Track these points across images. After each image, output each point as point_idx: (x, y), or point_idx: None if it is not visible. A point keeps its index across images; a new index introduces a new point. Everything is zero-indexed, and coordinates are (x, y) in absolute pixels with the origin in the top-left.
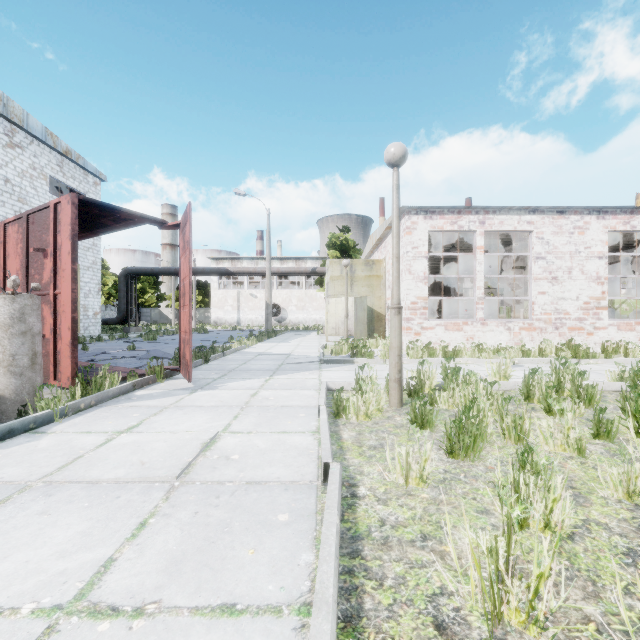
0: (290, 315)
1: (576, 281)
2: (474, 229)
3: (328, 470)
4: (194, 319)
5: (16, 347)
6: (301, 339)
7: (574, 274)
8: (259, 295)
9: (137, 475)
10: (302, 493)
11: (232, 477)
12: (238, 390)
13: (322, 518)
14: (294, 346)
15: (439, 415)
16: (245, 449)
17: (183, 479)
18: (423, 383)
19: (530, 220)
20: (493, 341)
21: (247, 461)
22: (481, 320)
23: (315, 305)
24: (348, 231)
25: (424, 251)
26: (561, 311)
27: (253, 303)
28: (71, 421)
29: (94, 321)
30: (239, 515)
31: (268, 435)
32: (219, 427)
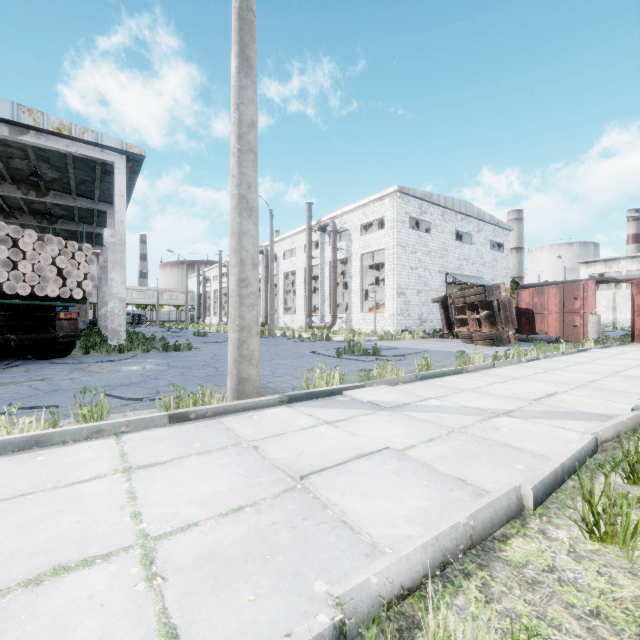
0: None
1: None
2: None
3: None
4: None
5: (598, 328)
6: None
7: None
8: None
9: None
10: None
11: None
12: None
13: None
14: None
15: None
16: None
17: None
18: None
19: None
20: None
21: None
22: None
23: None
24: None
25: None
26: None
27: None
28: (616, 347)
29: None
30: None
31: None
32: None
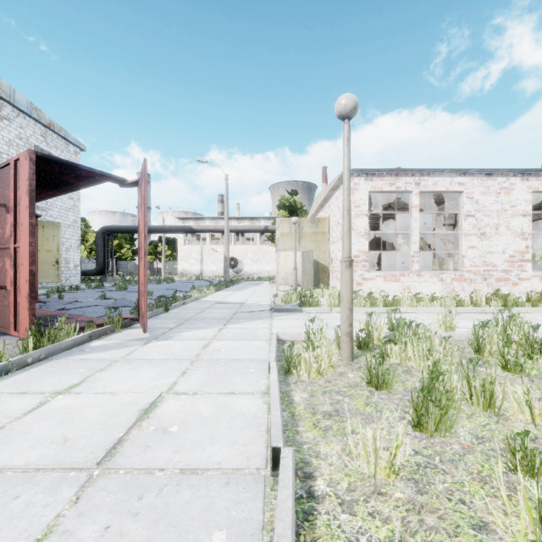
0: (246, 267)
1: (502, 236)
2: (410, 190)
3: (278, 456)
4: (163, 270)
5: None
6: (255, 288)
7: (501, 230)
8: (219, 250)
9: (51, 460)
10: (246, 490)
11: (164, 462)
12: (191, 341)
13: (270, 540)
14: (248, 295)
15: (392, 371)
16: (186, 417)
17: (106, 465)
18: (371, 334)
19: (461, 181)
20: (427, 291)
21: (186, 436)
22: (416, 272)
23: (267, 258)
24: (296, 194)
25: (365, 209)
26: (489, 264)
27: (214, 256)
28: (12, 378)
29: (75, 272)
30: (161, 533)
31: (214, 397)
32: (164, 386)
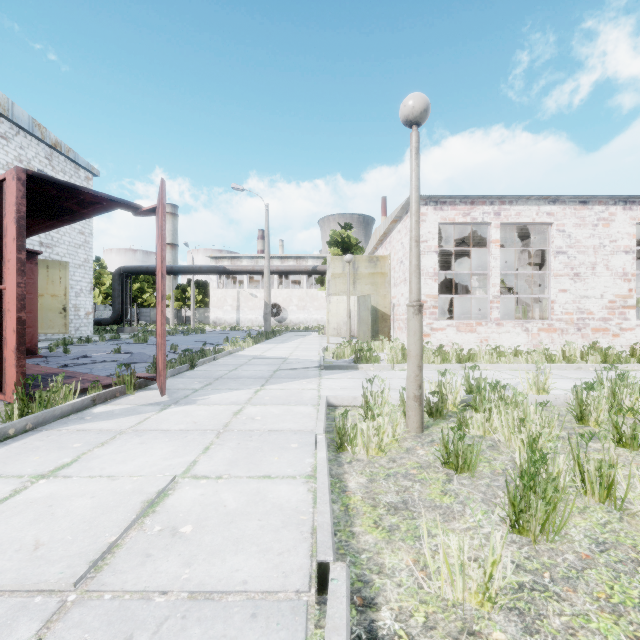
0: (291, 315)
1: (600, 278)
2: (488, 221)
3: (326, 575)
4: (192, 319)
5: None
6: (301, 340)
7: (598, 270)
8: (259, 295)
9: (12, 578)
10: (280, 627)
11: (169, 580)
12: (219, 405)
13: None
14: (293, 348)
15: (474, 446)
16: (205, 512)
17: (87, 585)
18: (445, 398)
19: (550, 211)
20: (509, 343)
21: (202, 539)
22: (496, 320)
23: (316, 305)
24: (350, 228)
25: (434, 245)
26: (584, 310)
27: (253, 303)
28: None
29: (86, 321)
30: None
31: (244, 483)
32: (179, 467)
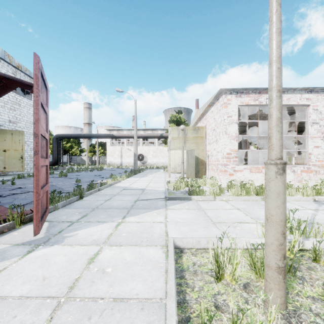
0: (149, 160)
1: None
2: None
3: None
4: (97, 162)
5: None
6: (154, 175)
7: None
8: (132, 149)
9: None
10: None
11: None
12: (81, 246)
13: None
14: (149, 181)
15: None
16: None
17: None
18: None
19: (308, 97)
20: None
21: None
22: None
23: (162, 154)
24: (181, 113)
25: (235, 119)
26: None
27: (129, 153)
28: None
29: None
30: None
31: None
32: None
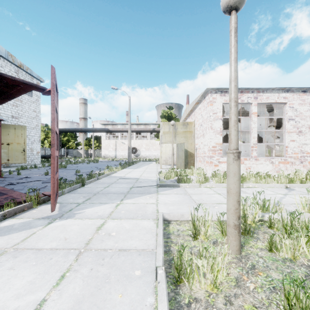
0: (142, 153)
1: None
2: (251, 102)
3: None
4: (93, 155)
5: None
6: (147, 166)
7: None
8: (126, 143)
9: None
10: None
11: None
12: (89, 220)
13: None
14: (142, 171)
15: (293, 275)
16: None
17: None
18: (246, 216)
19: (285, 96)
20: (262, 170)
21: None
22: (255, 157)
23: (154, 148)
24: (172, 109)
25: (220, 115)
26: (304, 152)
27: (123, 147)
28: None
29: (37, 156)
30: None
31: None
32: None
